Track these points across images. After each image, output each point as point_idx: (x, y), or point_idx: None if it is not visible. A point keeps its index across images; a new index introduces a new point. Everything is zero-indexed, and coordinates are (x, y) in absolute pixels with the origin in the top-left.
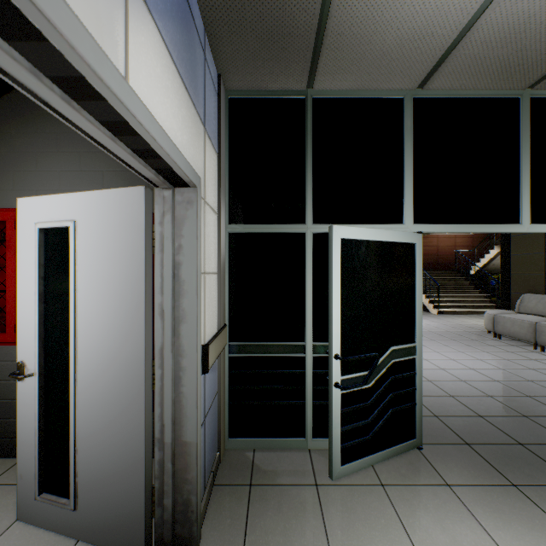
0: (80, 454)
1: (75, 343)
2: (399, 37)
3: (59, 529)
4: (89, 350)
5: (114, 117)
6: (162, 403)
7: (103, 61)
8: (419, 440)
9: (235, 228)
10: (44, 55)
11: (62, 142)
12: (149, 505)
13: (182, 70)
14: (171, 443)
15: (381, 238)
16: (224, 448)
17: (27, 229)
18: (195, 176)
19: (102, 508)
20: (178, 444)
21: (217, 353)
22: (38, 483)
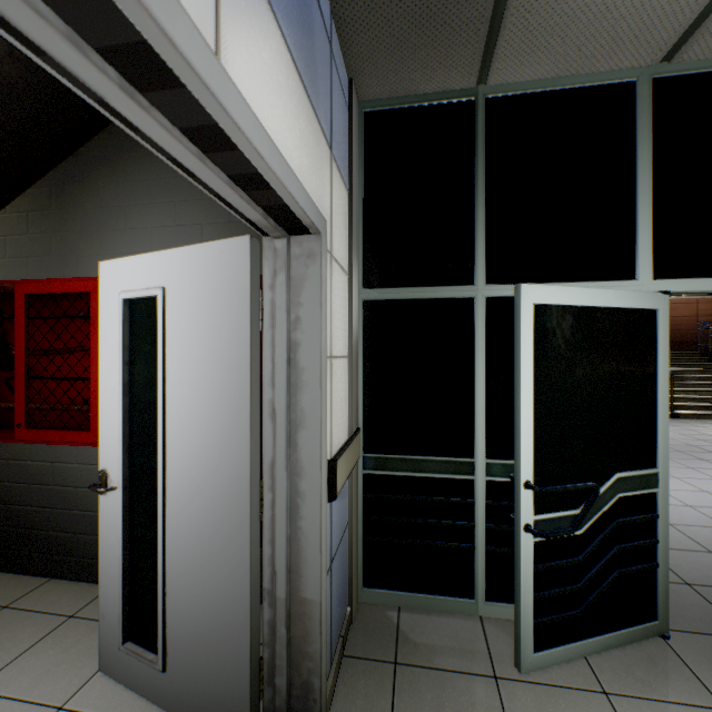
0: (170, 598)
1: (164, 450)
2: None
3: (145, 692)
4: (180, 460)
5: (200, 118)
6: (273, 541)
7: (176, 15)
8: (663, 624)
9: (372, 293)
10: (83, 2)
11: (155, 191)
12: (256, 682)
13: (301, 63)
14: (286, 599)
15: (600, 302)
16: (357, 601)
17: (110, 300)
18: (319, 217)
19: (196, 676)
20: (295, 601)
21: (348, 470)
22: (122, 628)
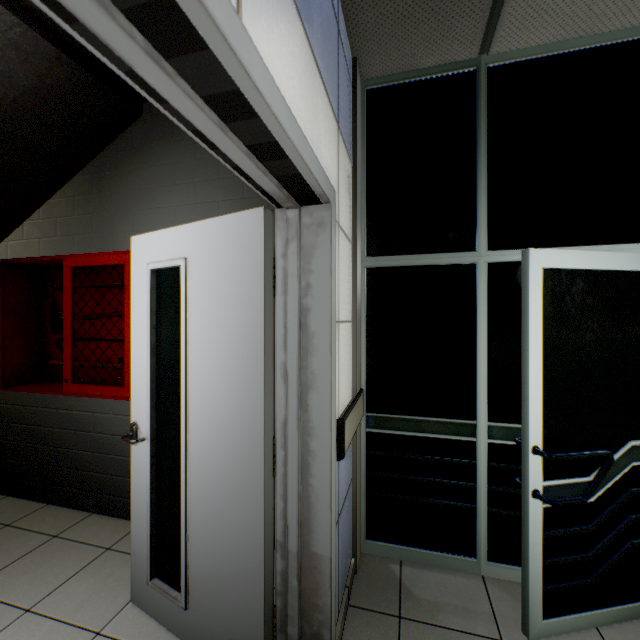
0: (191, 542)
1: (186, 406)
2: None
3: (170, 626)
4: (200, 416)
5: (222, 84)
6: (285, 496)
7: None
8: None
9: (374, 261)
10: None
11: (178, 174)
12: (269, 629)
13: (313, 38)
14: (297, 552)
15: (612, 265)
16: (360, 551)
17: (140, 271)
18: (329, 186)
19: (215, 617)
20: (306, 555)
21: (354, 429)
22: (150, 565)
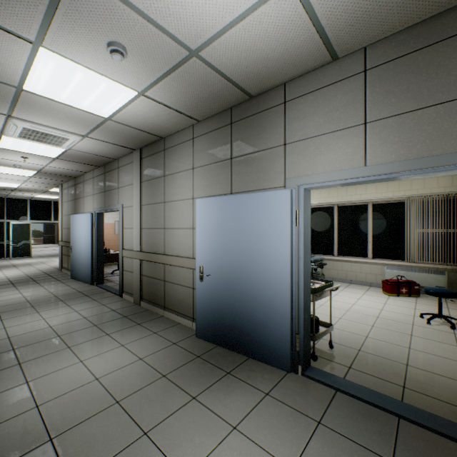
0: None
1: None
2: (23, 196)
3: None
4: None
5: None
6: None
7: None
8: (32, 256)
9: None
10: None
11: None
12: None
13: None
14: None
15: (22, 223)
16: None
17: None
18: None
19: None
20: None
21: None
22: None
